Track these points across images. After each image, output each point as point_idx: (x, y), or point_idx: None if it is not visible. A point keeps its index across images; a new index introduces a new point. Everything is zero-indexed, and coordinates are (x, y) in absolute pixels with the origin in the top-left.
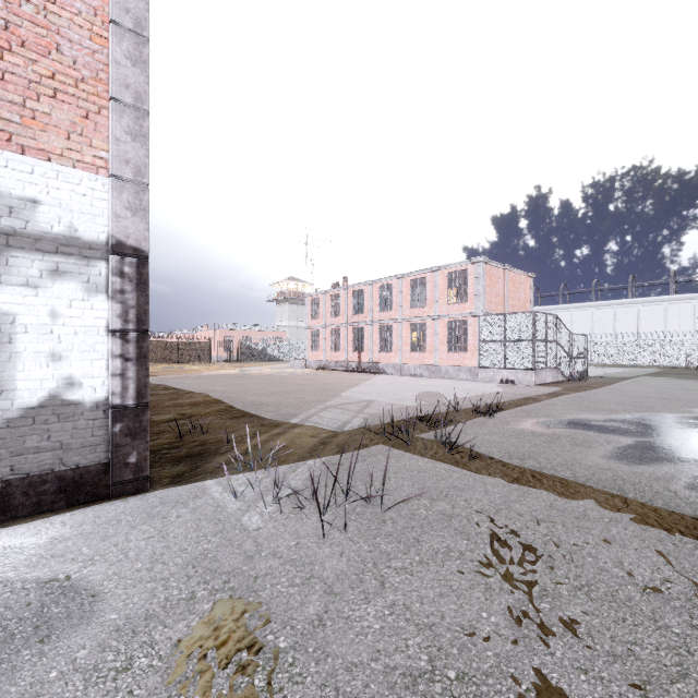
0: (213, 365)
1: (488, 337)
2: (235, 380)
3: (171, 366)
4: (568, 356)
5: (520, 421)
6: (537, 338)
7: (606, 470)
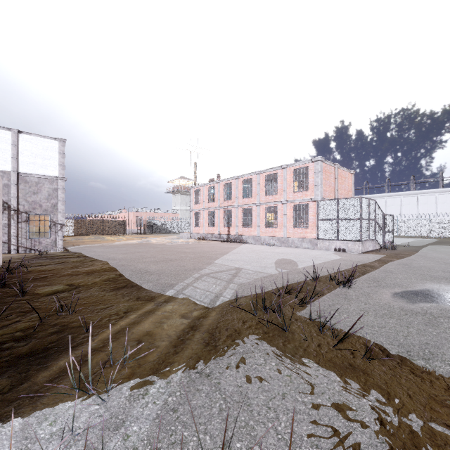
0: (126, 237)
1: (324, 216)
2: (135, 248)
3: (96, 237)
4: (382, 230)
5: (378, 293)
6: (363, 217)
7: None
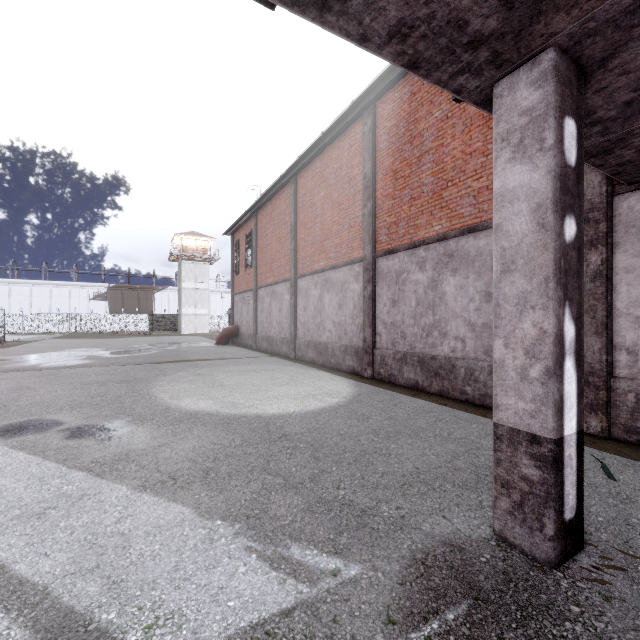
0: None
1: None
2: None
3: None
4: None
5: None
6: None
7: (14, 367)
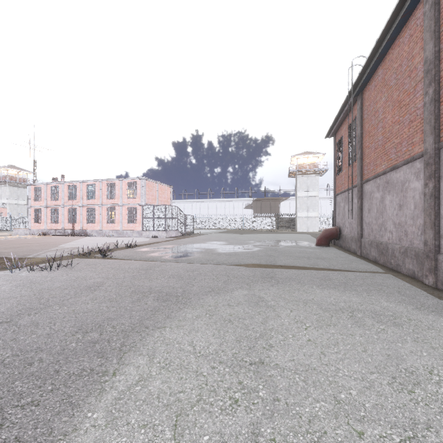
0: None
1: (146, 216)
2: None
3: None
4: (184, 224)
5: (141, 249)
6: (167, 217)
7: (151, 256)
